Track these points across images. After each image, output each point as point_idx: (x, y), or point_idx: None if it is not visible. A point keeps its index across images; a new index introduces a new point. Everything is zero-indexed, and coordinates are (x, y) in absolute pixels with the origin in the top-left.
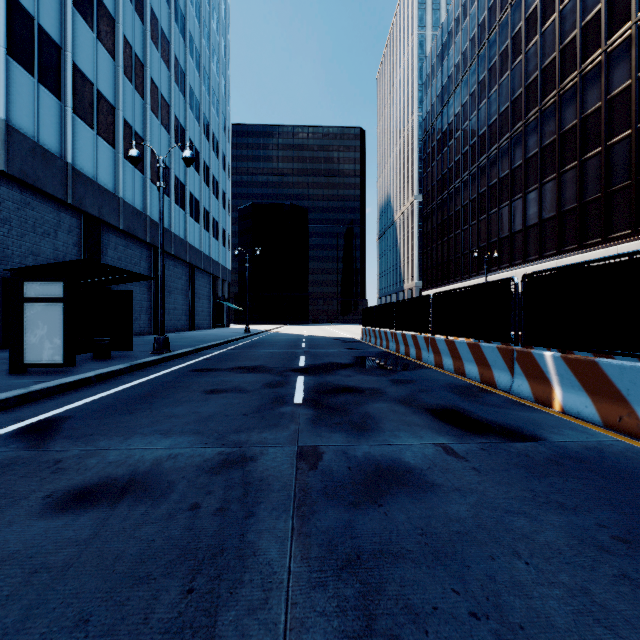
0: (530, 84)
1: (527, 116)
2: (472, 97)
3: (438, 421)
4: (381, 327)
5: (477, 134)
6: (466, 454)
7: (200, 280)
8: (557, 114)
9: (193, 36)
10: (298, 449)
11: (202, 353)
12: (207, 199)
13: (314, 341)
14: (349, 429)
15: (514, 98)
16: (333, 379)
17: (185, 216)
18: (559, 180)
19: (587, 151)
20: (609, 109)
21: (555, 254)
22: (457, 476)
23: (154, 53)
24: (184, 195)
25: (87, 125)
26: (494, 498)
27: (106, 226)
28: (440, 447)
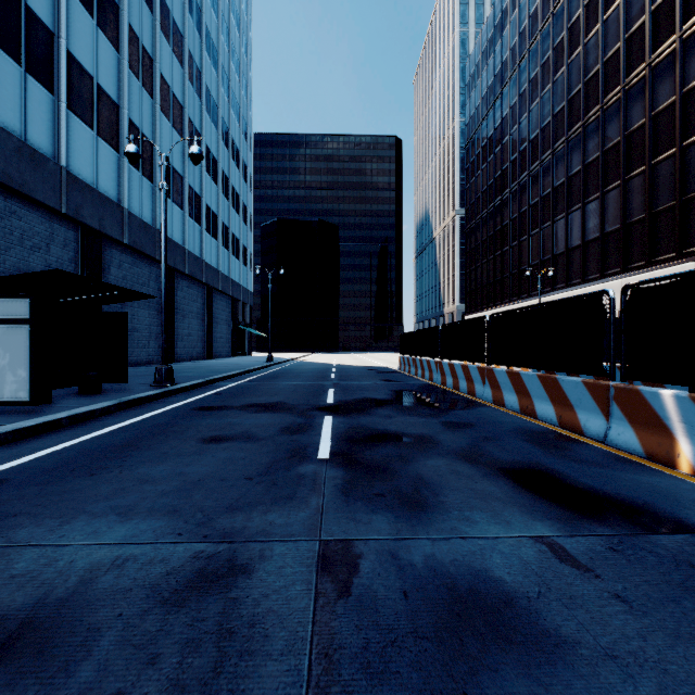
0: (590, 80)
1: (586, 116)
2: (522, 97)
3: (524, 491)
4: (423, 355)
5: (528, 139)
6: (590, 561)
7: (218, 303)
8: (622, 112)
9: (210, 31)
10: (320, 547)
11: (213, 386)
12: (226, 213)
13: (345, 371)
14: (397, 506)
15: (571, 96)
16: (369, 421)
17: (201, 231)
18: (624, 188)
19: (658, 153)
20: (685, 104)
21: (620, 272)
22: (595, 617)
23: (165, 47)
24: (200, 208)
25: (85, 124)
26: (690, 684)
27: (109, 240)
28: (543, 544)
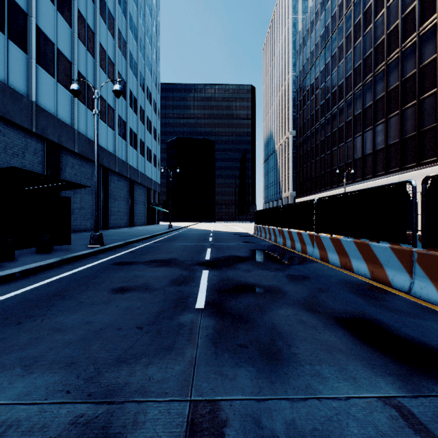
0: (378, 45)
1: (376, 69)
2: (333, 58)
3: (360, 342)
4: (270, 225)
5: (337, 84)
6: None
7: (138, 191)
8: (400, 66)
9: (132, 16)
10: (190, 411)
11: (130, 246)
12: (143, 133)
13: (218, 235)
14: (257, 358)
15: (365, 56)
16: (234, 274)
17: (126, 145)
18: (401, 115)
19: (424, 92)
20: None
21: (398, 170)
22: None
23: (102, 25)
24: (125, 130)
25: (49, 74)
26: None
27: (65, 150)
28: (392, 408)
